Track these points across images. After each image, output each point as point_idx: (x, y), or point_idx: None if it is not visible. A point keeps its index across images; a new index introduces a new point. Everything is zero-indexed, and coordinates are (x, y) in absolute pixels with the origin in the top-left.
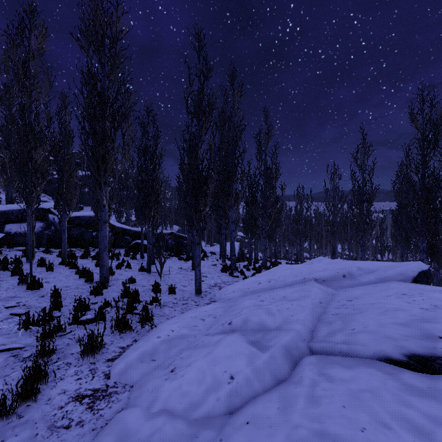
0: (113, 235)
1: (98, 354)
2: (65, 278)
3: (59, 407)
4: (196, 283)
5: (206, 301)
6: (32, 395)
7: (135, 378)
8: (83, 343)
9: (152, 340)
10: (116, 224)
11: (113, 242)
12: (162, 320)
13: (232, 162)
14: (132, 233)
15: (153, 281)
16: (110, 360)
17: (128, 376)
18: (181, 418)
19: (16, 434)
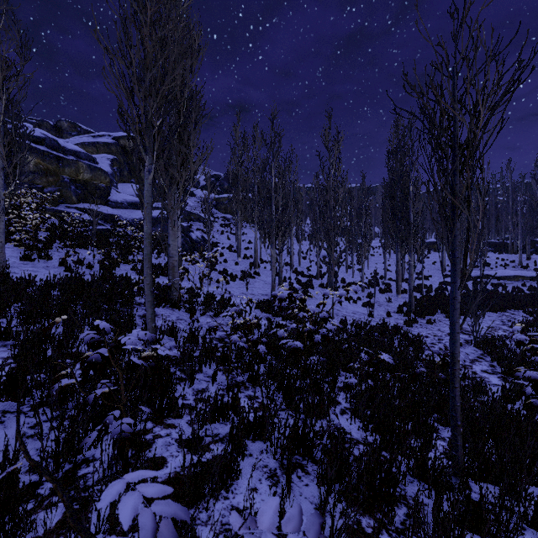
0: None
1: None
2: None
3: None
4: None
5: None
6: None
7: None
8: None
9: None
10: None
11: None
12: None
13: None
14: None
15: None
16: None
17: None
18: None
19: None
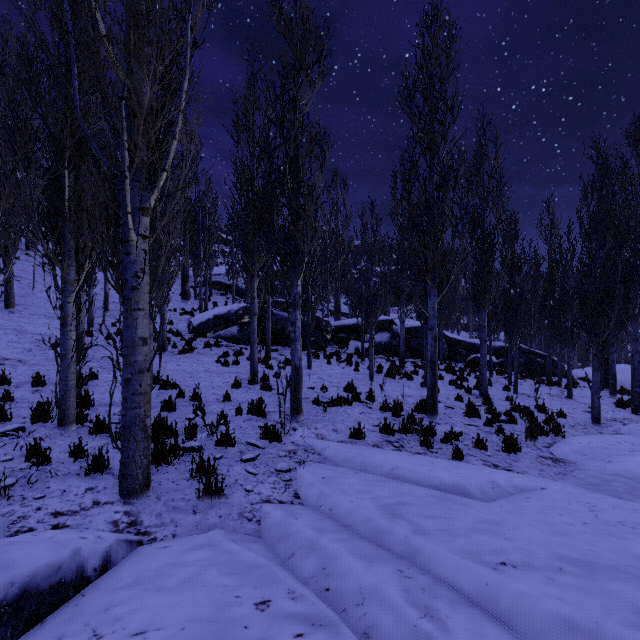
0: (447, 347)
1: (535, 441)
2: (445, 387)
3: (535, 457)
4: (593, 411)
5: (610, 432)
6: (518, 447)
7: (575, 460)
8: (527, 430)
9: (575, 444)
10: (448, 335)
11: (447, 355)
12: (569, 435)
13: (636, 258)
14: (466, 345)
15: (528, 402)
16: (545, 447)
17: (568, 457)
18: (632, 480)
19: (523, 459)
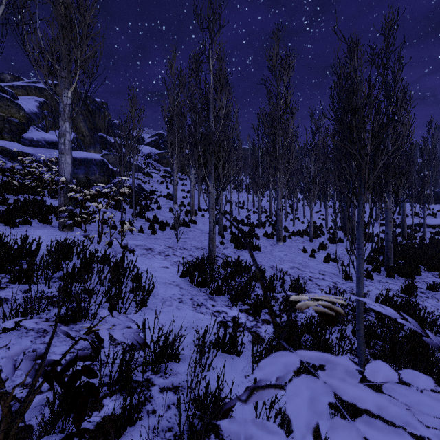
0: None
1: None
2: None
3: None
4: None
5: None
6: None
7: None
8: None
9: None
10: None
11: None
12: None
13: None
14: None
15: None
16: None
17: None
18: None
19: None
